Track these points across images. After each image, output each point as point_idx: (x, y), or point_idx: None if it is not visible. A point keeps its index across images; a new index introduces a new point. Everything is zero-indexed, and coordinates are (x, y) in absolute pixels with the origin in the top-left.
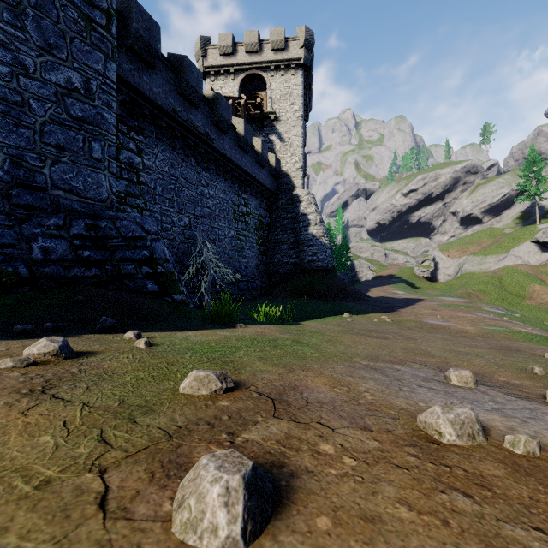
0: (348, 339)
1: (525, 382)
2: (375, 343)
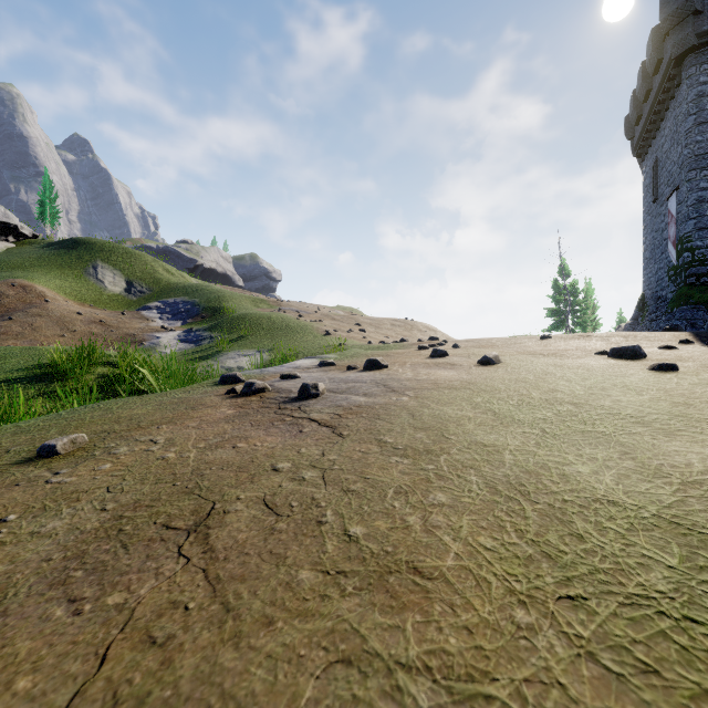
0: (485, 608)
1: (209, 411)
2: (284, 599)
